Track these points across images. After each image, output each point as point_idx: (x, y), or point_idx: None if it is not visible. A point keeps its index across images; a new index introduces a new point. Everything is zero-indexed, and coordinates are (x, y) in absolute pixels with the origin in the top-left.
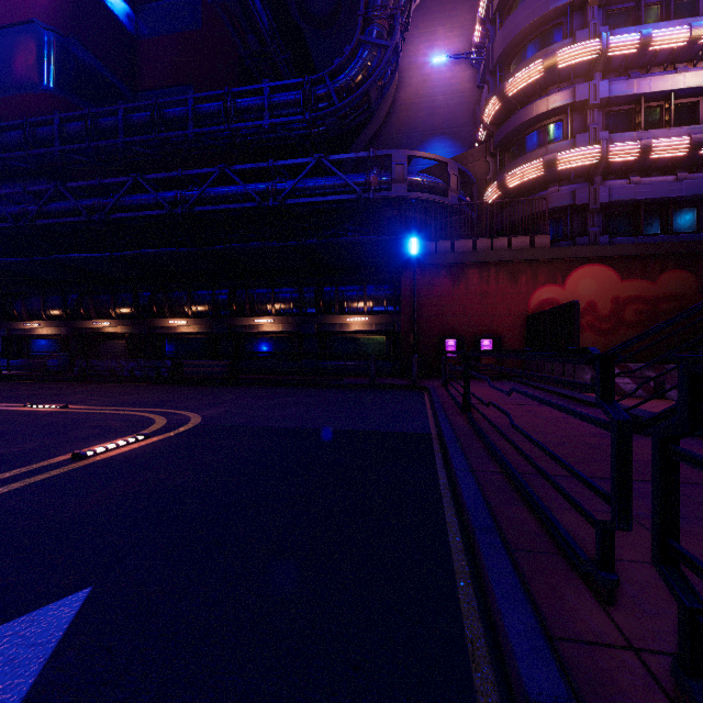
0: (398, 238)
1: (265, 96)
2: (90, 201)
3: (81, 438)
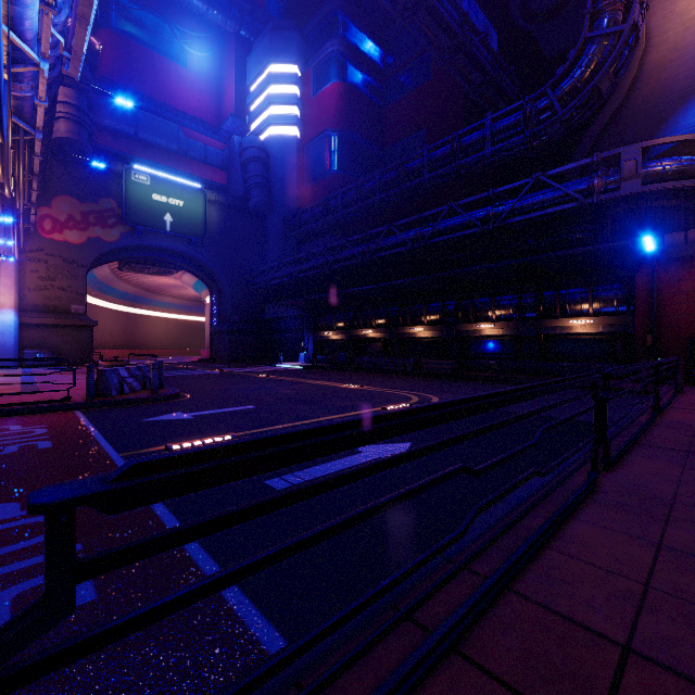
0: (619, 244)
1: (486, 128)
2: (361, 248)
3: (380, 402)
